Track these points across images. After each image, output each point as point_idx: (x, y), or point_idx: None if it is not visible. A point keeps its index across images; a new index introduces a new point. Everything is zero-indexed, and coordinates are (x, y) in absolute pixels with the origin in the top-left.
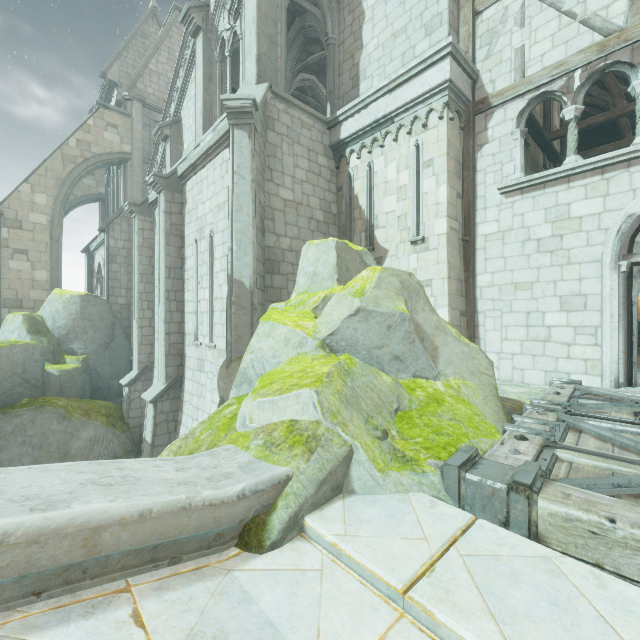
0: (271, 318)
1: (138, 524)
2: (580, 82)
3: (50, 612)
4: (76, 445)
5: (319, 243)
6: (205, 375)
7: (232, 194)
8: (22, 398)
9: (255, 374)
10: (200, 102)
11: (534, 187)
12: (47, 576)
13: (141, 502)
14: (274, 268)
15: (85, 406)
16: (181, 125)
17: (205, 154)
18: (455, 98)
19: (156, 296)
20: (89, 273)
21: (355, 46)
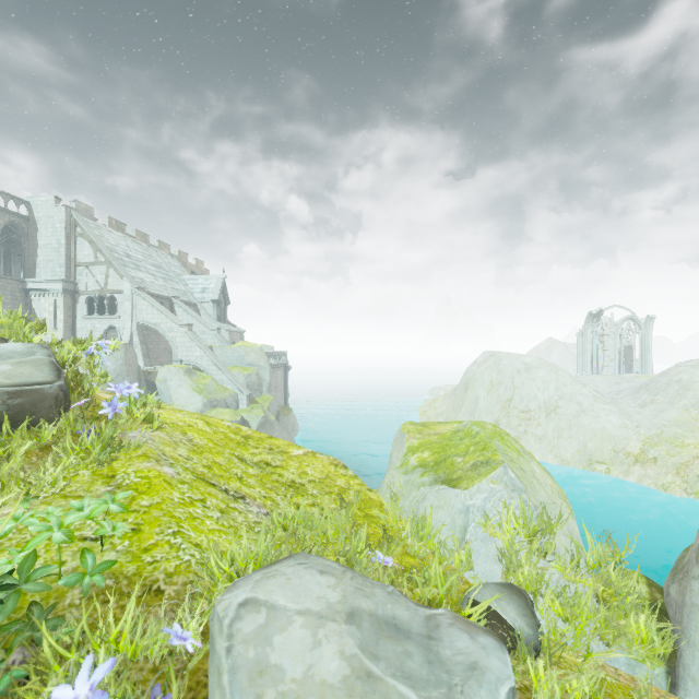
0: None
1: None
2: (97, 297)
3: None
4: None
5: None
6: None
7: None
8: None
9: None
10: None
11: (89, 318)
12: None
13: None
14: None
15: None
16: None
17: None
18: (67, 291)
19: None
20: None
21: (35, 254)
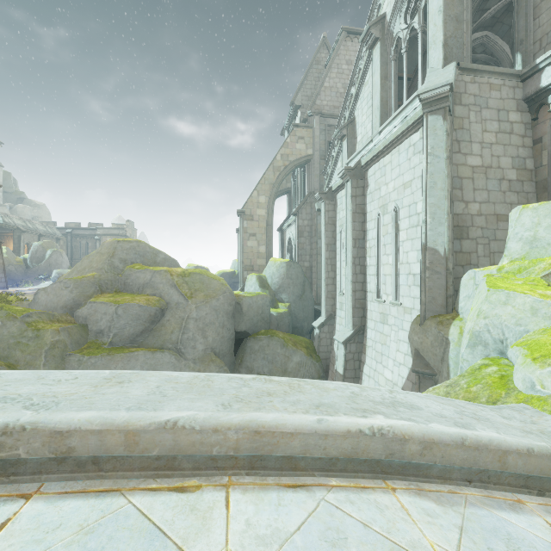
0: (500, 286)
1: (526, 457)
2: None
3: (485, 497)
4: (290, 365)
5: (537, 207)
6: (388, 327)
7: (426, 173)
8: (261, 329)
9: (491, 338)
10: (377, 100)
11: None
12: (471, 472)
13: (520, 440)
14: (462, 234)
15: (293, 339)
16: (354, 123)
17: (390, 143)
18: None
19: (337, 261)
20: (281, 245)
21: None
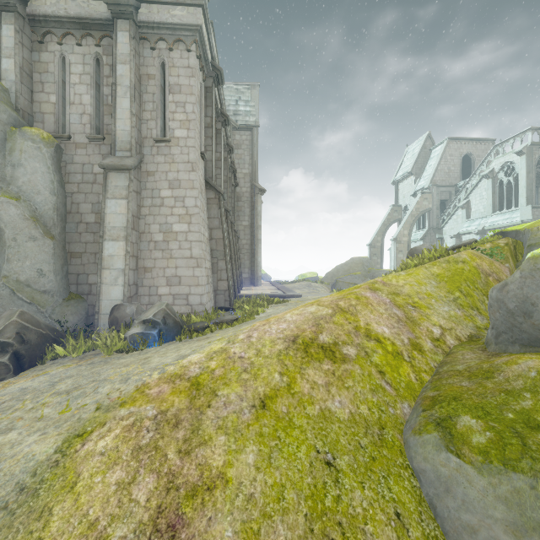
0: None
1: None
2: None
3: None
4: None
5: None
6: None
7: None
8: None
9: None
10: (490, 202)
11: None
12: None
13: None
14: None
15: None
16: (469, 202)
17: (503, 227)
18: None
19: None
20: None
21: None
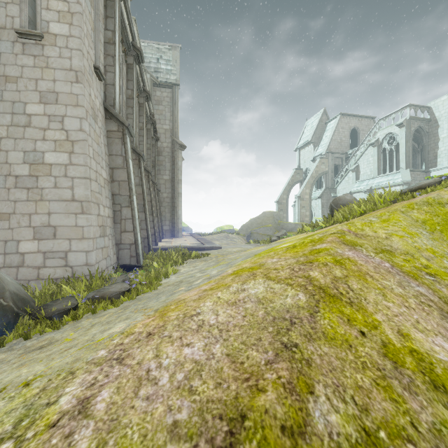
0: None
1: None
2: None
3: None
4: None
5: None
6: None
7: None
8: None
9: None
10: (375, 166)
11: None
12: None
13: None
14: None
15: None
16: (358, 166)
17: (387, 186)
18: None
19: None
20: None
21: (435, 147)
